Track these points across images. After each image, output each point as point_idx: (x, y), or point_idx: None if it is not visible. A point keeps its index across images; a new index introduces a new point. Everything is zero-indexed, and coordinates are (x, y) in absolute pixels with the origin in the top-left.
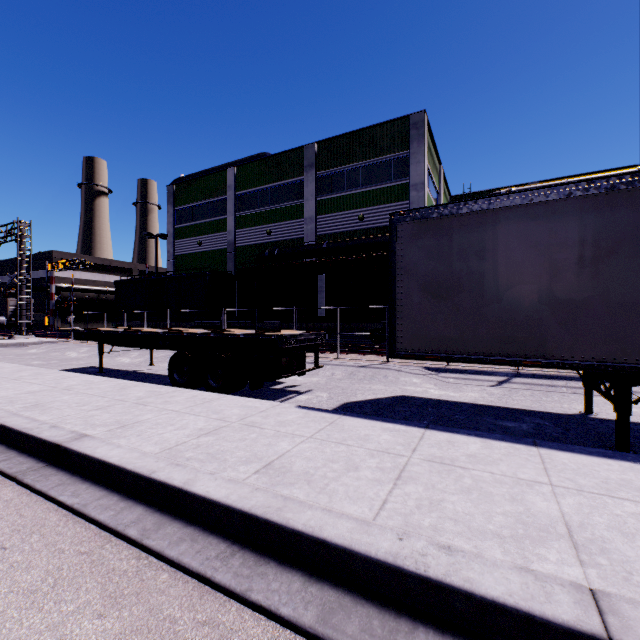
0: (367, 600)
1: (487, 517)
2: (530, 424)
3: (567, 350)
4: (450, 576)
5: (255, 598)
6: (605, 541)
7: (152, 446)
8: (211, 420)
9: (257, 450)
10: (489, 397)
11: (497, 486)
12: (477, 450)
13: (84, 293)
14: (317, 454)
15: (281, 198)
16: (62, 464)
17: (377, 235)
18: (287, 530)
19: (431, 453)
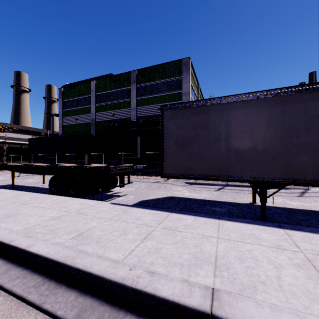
0: (107, 303)
1: (180, 255)
2: (226, 208)
3: (239, 173)
4: (147, 287)
5: (46, 307)
6: (230, 264)
7: (19, 227)
8: (60, 211)
9: (78, 226)
10: (212, 196)
11: (192, 239)
12: (190, 222)
13: (13, 145)
14: (109, 227)
15: (119, 97)
16: None
17: None
18: (74, 269)
19: (167, 224)
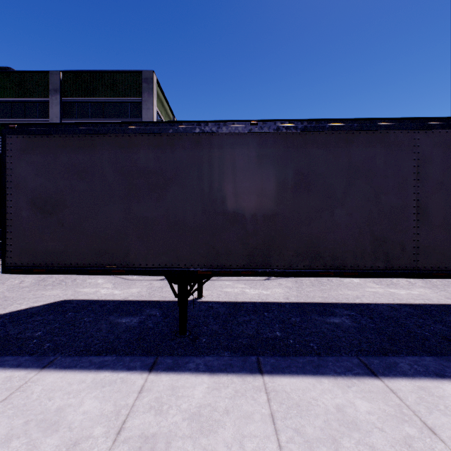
0: None
1: None
2: (143, 317)
3: (143, 259)
4: None
5: None
6: None
7: None
8: None
9: None
10: (145, 291)
11: None
12: None
13: None
14: None
15: (25, 114)
16: None
17: None
18: None
19: None
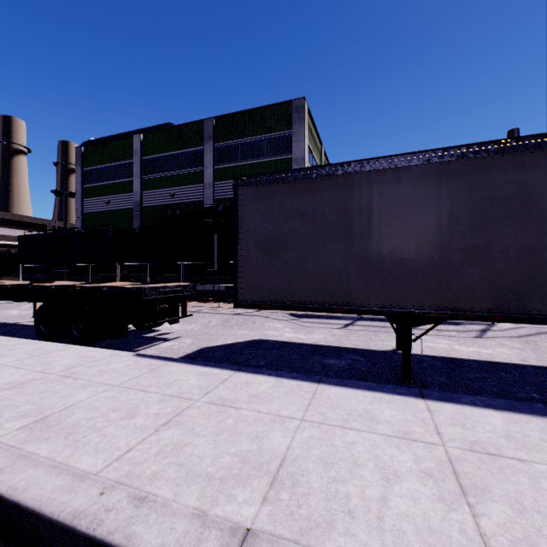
0: None
1: (216, 459)
2: (348, 360)
3: (365, 298)
4: (115, 533)
5: None
6: (304, 474)
7: None
8: (30, 372)
9: (47, 403)
10: (330, 338)
11: (252, 425)
12: (265, 389)
13: None
14: (107, 403)
15: (184, 165)
16: None
17: None
18: None
19: (220, 395)
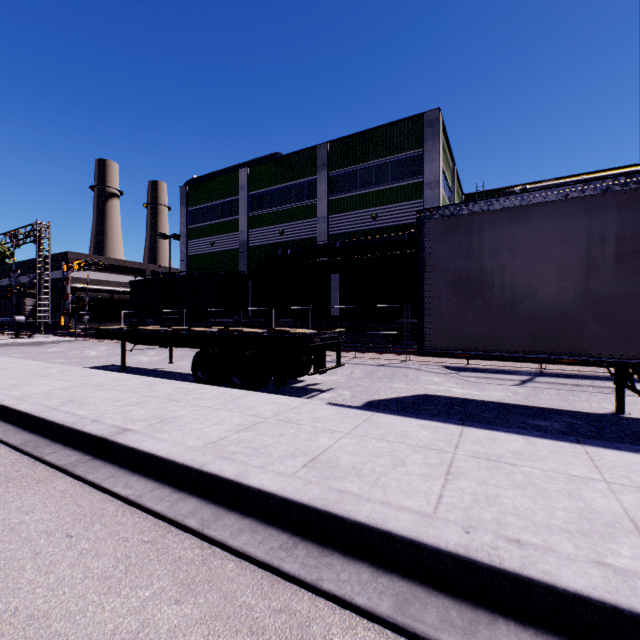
0: (440, 592)
1: (548, 512)
2: (562, 423)
3: (605, 347)
4: (527, 569)
5: (327, 587)
6: None
7: (195, 440)
8: (246, 416)
9: (299, 445)
10: (514, 396)
11: (550, 482)
12: (521, 447)
13: (98, 293)
14: (360, 449)
15: (293, 198)
16: (108, 457)
17: (390, 234)
18: (349, 522)
19: (474, 449)
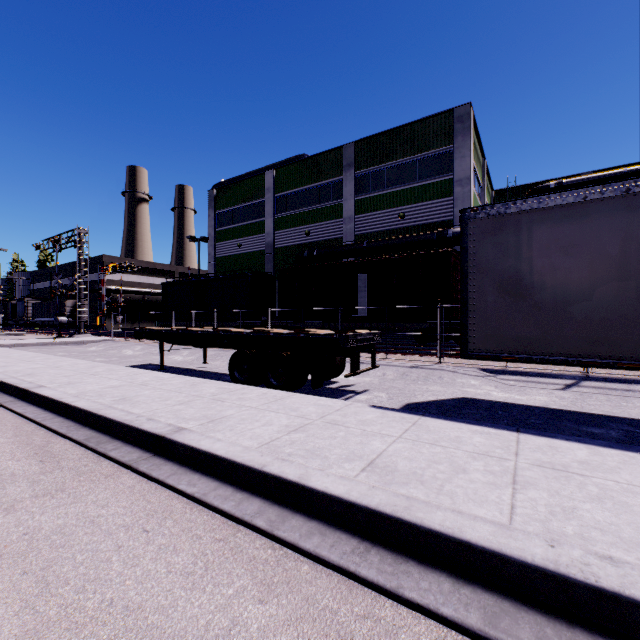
0: (528, 607)
1: (635, 528)
2: (619, 431)
3: None
4: (628, 589)
5: (409, 596)
6: None
7: (249, 441)
8: (292, 417)
9: (353, 448)
10: (560, 401)
11: (629, 496)
12: (586, 457)
13: (131, 295)
14: (415, 454)
15: (319, 199)
16: (167, 455)
17: (419, 233)
18: (422, 530)
19: (537, 458)
